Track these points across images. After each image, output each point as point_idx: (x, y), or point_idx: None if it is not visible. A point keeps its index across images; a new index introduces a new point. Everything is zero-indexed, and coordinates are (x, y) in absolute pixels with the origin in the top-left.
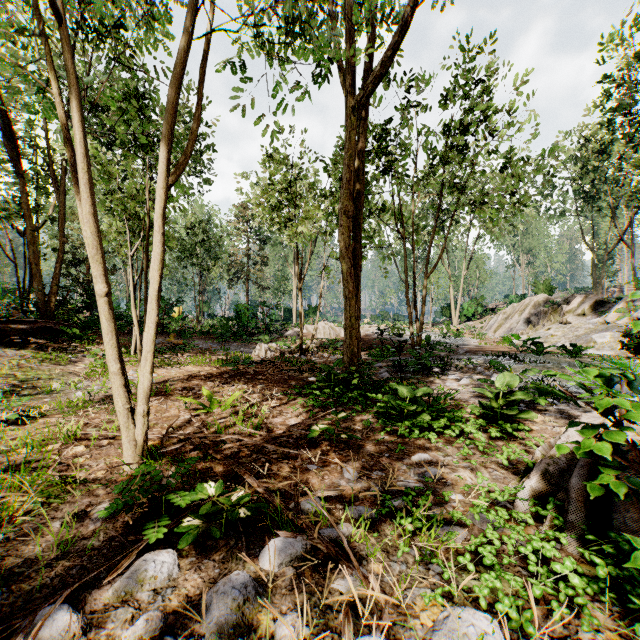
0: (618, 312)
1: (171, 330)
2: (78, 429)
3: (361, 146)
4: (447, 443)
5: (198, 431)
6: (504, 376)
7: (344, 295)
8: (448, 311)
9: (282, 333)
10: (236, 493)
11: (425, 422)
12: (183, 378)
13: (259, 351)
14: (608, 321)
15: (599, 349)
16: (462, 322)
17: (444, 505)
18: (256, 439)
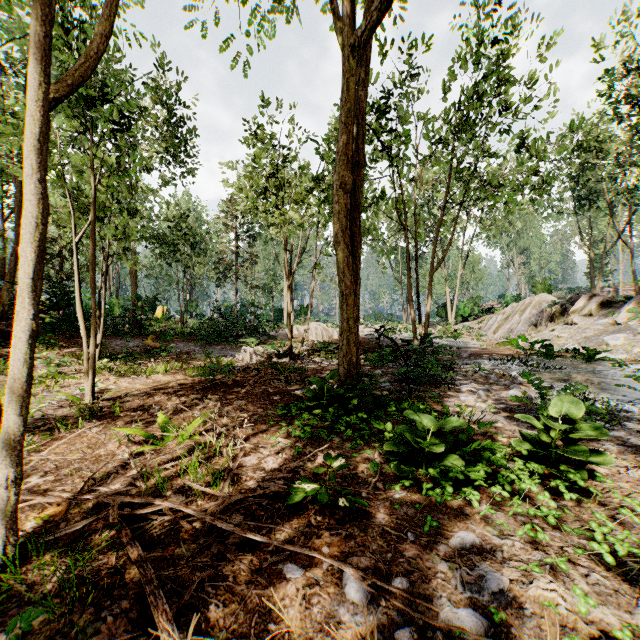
0: (629, 312)
1: (150, 331)
2: None
3: (360, 108)
4: (494, 505)
5: (126, 489)
6: (559, 400)
7: (340, 291)
8: (444, 311)
9: (271, 334)
10: None
11: (459, 471)
12: (145, 392)
13: (243, 355)
14: (618, 322)
15: (612, 352)
16: (458, 322)
17: None
18: (209, 505)
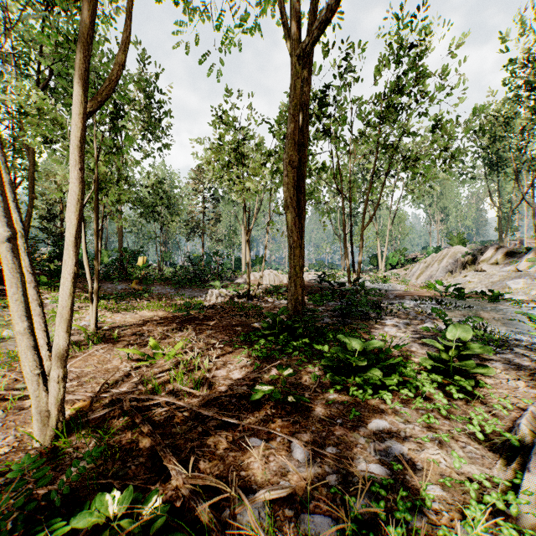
0: (529, 261)
1: (134, 277)
2: (3, 387)
3: (305, 101)
4: (403, 403)
5: (132, 390)
6: (456, 327)
7: (288, 244)
8: (375, 260)
9: (232, 279)
10: (151, 503)
11: (377, 379)
12: (135, 324)
13: (211, 296)
14: (520, 269)
15: (514, 294)
16: (387, 270)
17: (423, 508)
18: (194, 401)
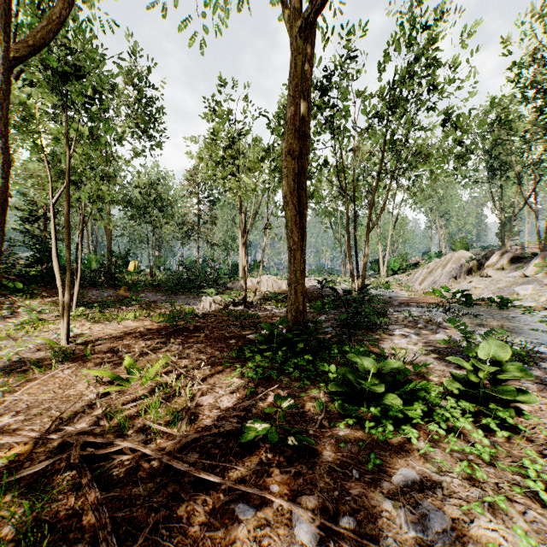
0: (536, 266)
1: (123, 283)
2: None
3: (306, 85)
4: (431, 442)
5: (90, 428)
6: (486, 343)
7: (288, 246)
8: (377, 266)
9: (229, 286)
10: None
11: (398, 410)
12: (115, 336)
13: (204, 304)
14: (527, 275)
15: (522, 301)
16: (389, 275)
17: None
18: (167, 444)
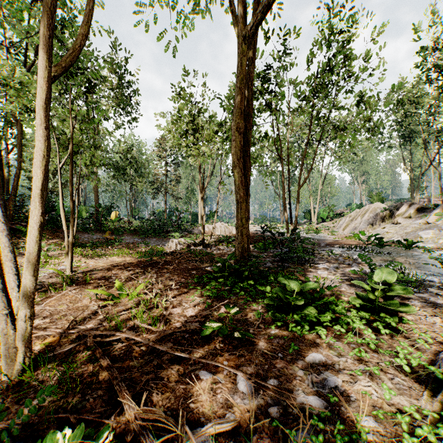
0: (436, 215)
1: (107, 229)
2: None
3: (250, 77)
4: (336, 338)
5: (97, 326)
6: (381, 271)
7: (236, 200)
8: (309, 215)
9: (190, 231)
10: (102, 439)
11: (313, 316)
12: (106, 268)
13: (171, 244)
14: (429, 222)
15: (424, 243)
16: (319, 223)
17: (358, 439)
18: (151, 336)
